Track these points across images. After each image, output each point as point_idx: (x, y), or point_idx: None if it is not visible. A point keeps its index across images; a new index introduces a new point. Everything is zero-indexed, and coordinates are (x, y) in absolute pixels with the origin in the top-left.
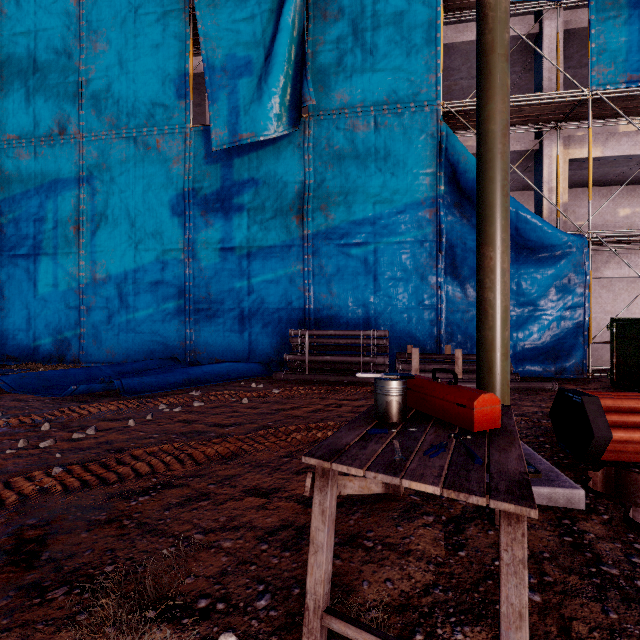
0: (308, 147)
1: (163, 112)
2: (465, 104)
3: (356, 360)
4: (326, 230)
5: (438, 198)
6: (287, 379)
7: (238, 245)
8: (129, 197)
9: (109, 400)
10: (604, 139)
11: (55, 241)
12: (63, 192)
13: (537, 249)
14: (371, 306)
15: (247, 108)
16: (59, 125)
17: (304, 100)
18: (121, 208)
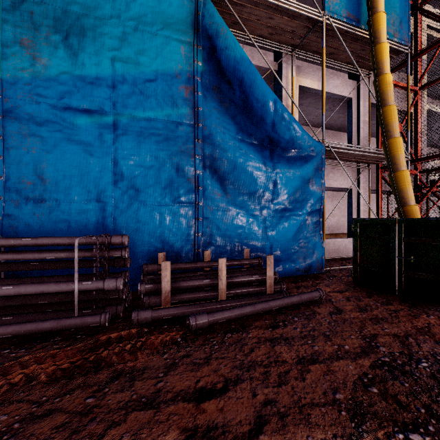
0: None
1: None
2: None
3: (66, 288)
4: (31, 79)
5: (196, 75)
6: None
7: None
8: None
9: None
10: (320, 76)
11: None
12: None
13: (289, 149)
14: (108, 201)
15: None
16: None
17: None
18: None
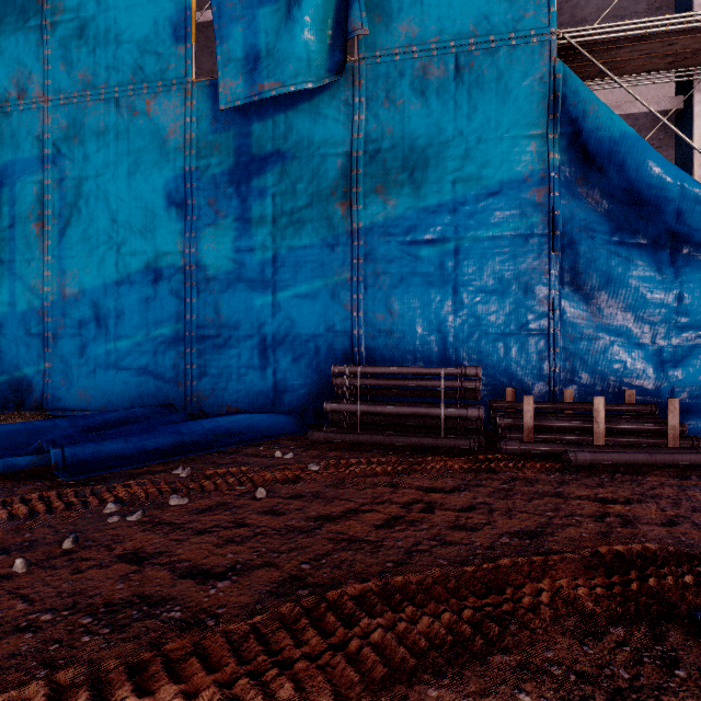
0: (358, 103)
1: (155, 62)
2: (591, 32)
3: (434, 412)
4: (384, 222)
5: (551, 171)
6: (329, 441)
7: (258, 245)
8: (109, 181)
9: (31, 488)
10: None
11: (12, 244)
12: (22, 177)
13: None
14: (450, 331)
15: (271, 47)
16: (17, 86)
17: (353, 29)
18: (98, 197)
